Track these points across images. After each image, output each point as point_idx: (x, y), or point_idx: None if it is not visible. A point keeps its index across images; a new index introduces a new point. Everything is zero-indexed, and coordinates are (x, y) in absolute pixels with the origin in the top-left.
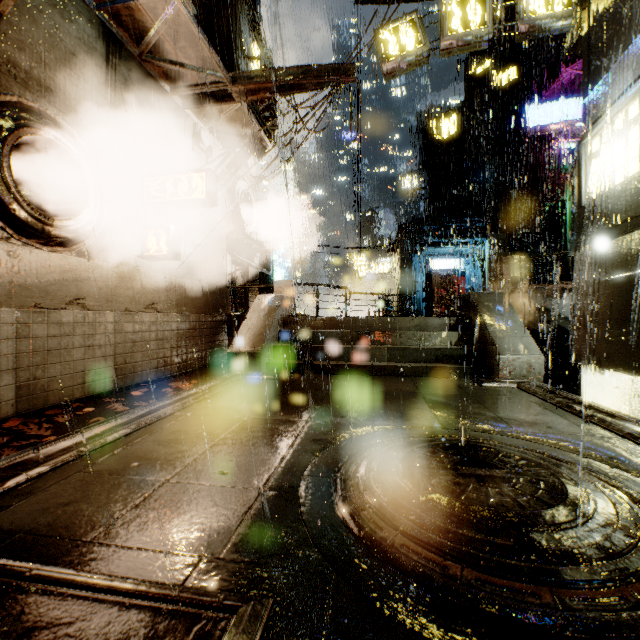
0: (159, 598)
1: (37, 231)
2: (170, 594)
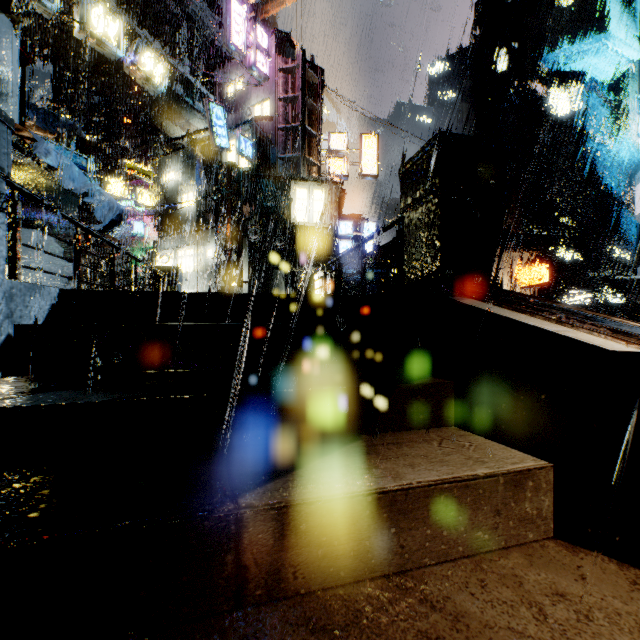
0: None
1: None
2: None
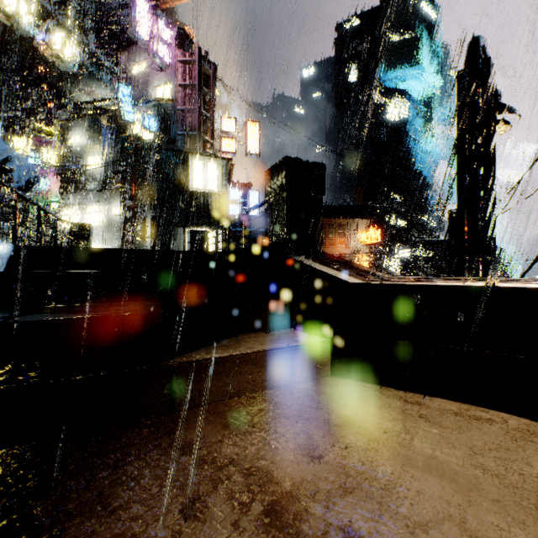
0: None
1: None
2: None
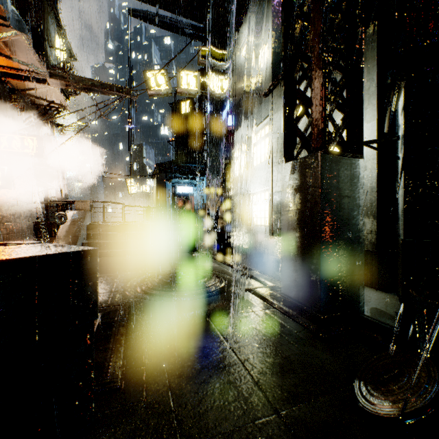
0: (99, 307)
1: None
2: (102, 306)
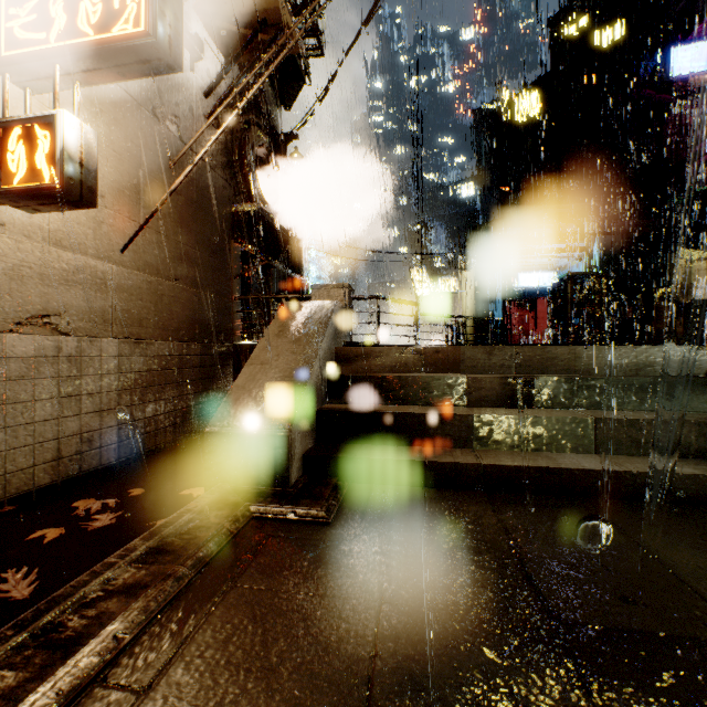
0: None
1: None
2: None
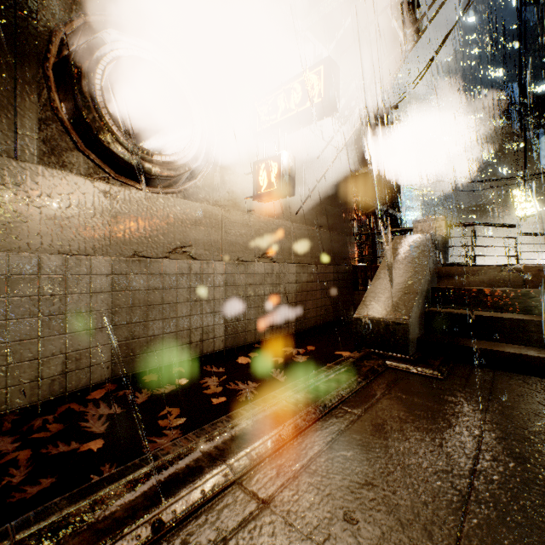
0: None
1: (135, 168)
2: None
